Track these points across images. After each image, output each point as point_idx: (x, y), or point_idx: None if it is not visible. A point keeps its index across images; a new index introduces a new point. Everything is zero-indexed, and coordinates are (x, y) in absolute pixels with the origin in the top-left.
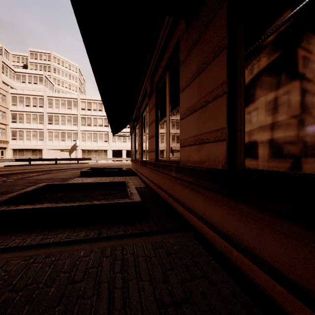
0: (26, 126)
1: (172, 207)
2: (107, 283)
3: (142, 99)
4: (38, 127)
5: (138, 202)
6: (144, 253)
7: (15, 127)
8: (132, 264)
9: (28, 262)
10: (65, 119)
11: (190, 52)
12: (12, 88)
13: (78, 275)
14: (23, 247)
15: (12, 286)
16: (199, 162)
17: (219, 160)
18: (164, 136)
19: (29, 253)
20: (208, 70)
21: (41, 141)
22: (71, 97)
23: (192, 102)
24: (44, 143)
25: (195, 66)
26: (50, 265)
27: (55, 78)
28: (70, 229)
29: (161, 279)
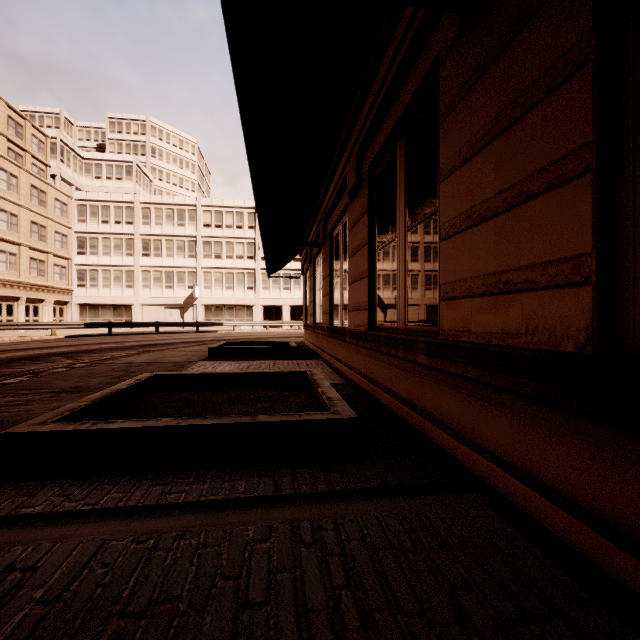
0: (103, 260)
1: (417, 432)
2: (324, 612)
3: (335, 201)
4: (124, 263)
5: (350, 419)
6: (388, 541)
7: (84, 263)
8: (368, 568)
9: (145, 545)
10: (174, 247)
11: (472, 88)
12: (78, 190)
13: (255, 586)
14: (130, 510)
15: (122, 603)
16: (500, 335)
17: (568, 332)
18: (390, 277)
19: (144, 524)
20: (529, 121)
21: (130, 288)
22: (184, 202)
23: (478, 199)
24: (135, 294)
25: (487, 117)
26: (192, 556)
27: (155, 167)
28: (214, 474)
29: (449, 614)
